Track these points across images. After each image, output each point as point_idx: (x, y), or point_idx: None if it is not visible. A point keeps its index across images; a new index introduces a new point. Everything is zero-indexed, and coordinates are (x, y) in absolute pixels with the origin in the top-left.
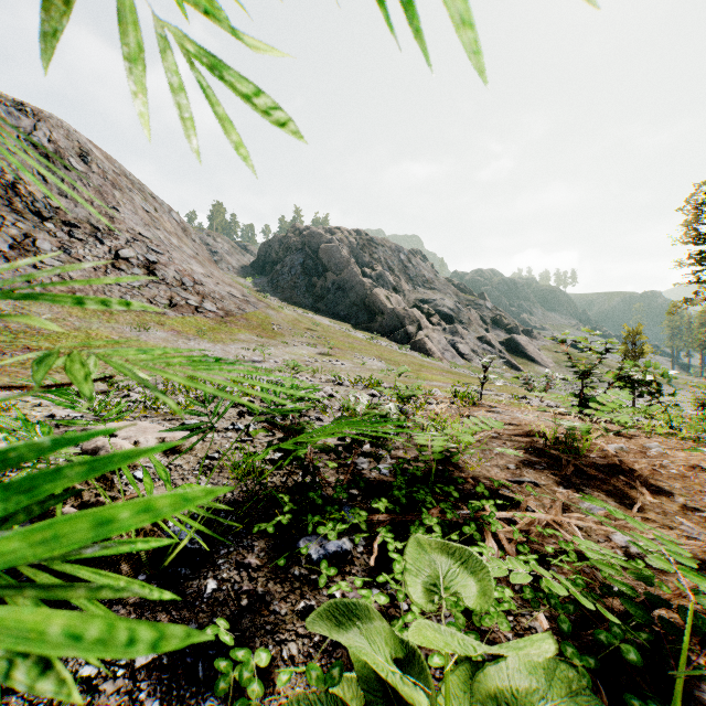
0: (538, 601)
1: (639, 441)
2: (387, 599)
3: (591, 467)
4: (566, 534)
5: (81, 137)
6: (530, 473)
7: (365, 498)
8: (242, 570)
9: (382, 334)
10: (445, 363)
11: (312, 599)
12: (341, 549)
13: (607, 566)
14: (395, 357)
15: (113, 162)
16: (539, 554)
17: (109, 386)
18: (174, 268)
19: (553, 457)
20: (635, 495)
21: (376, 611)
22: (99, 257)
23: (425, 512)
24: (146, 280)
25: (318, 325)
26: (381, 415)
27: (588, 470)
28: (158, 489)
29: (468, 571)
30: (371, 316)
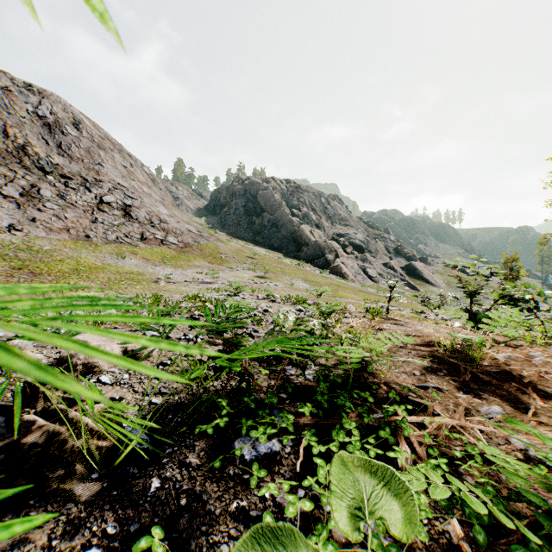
0: (452, 508)
1: (523, 350)
2: (312, 505)
3: (485, 373)
4: (469, 437)
5: (74, 110)
6: (433, 379)
7: (293, 401)
8: (183, 469)
9: (307, 261)
10: (357, 284)
11: (244, 499)
12: (271, 451)
13: (516, 475)
14: (317, 280)
15: (98, 129)
16: (448, 456)
17: None
18: (145, 210)
19: (451, 364)
20: (527, 400)
21: (301, 537)
22: (88, 202)
23: (345, 416)
24: (123, 220)
25: (256, 254)
26: (306, 330)
27: (484, 377)
28: (118, 391)
29: (392, 495)
30: (298, 246)
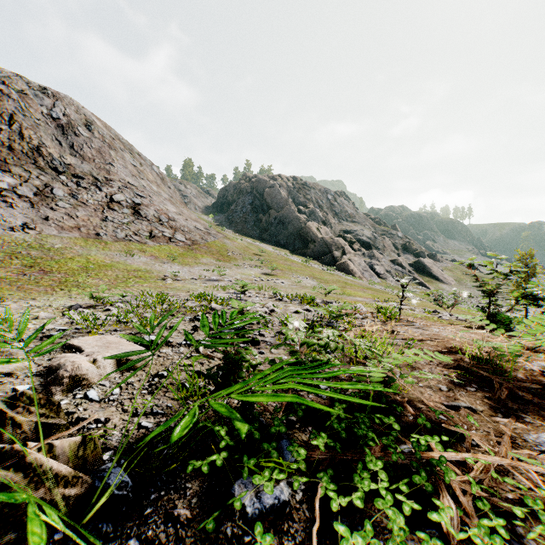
0: None
1: None
2: None
3: (522, 389)
4: (521, 478)
5: (86, 111)
6: (463, 396)
7: (303, 425)
8: (169, 525)
9: (313, 258)
10: (364, 281)
11: None
12: (278, 501)
13: None
14: (324, 277)
15: (110, 130)
16: (500, 509)
17: (98, 301)
18: (154, 208)
19: (481, 377)
20: None
21: None
22: (98, 201)
23: (368, 453)
24: (132, 218)
25: (263, 251)
26: (319, 345)
27: (523, 395)
28: (105, 411)
29: None
30: (305, 243)
